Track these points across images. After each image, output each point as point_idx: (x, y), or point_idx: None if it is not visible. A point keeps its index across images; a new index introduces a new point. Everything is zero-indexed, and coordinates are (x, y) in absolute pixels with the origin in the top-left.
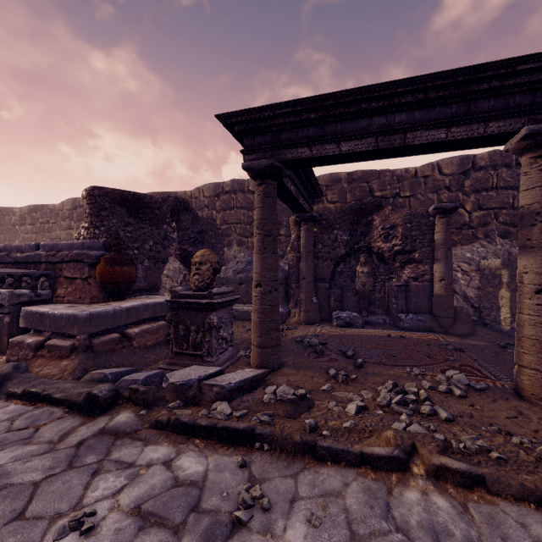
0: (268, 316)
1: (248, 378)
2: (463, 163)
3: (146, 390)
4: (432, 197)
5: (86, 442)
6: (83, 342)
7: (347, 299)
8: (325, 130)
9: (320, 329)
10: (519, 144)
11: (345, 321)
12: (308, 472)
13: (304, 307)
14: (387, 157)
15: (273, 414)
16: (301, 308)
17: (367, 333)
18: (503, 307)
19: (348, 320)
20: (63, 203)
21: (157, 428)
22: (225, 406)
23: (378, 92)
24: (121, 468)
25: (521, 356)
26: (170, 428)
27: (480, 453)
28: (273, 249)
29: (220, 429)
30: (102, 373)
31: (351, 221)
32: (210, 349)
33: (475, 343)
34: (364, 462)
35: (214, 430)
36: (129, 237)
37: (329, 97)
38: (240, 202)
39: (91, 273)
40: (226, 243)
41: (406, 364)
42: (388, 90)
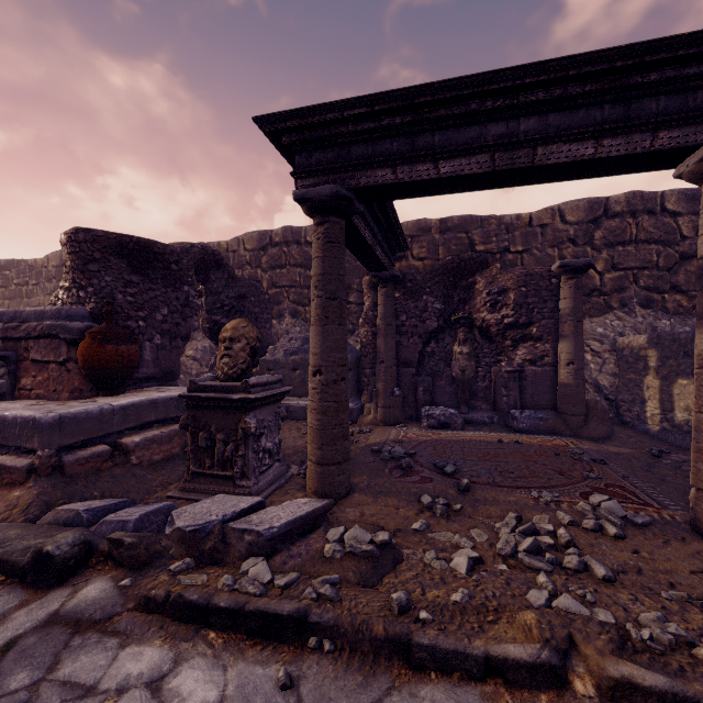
0: (331, 418)
1: (300, 516)
2: (593, 208)
3: (134, 543)
4: (552, 253)
5: (21, 642)
6: (47, 461)
7: (440, 389)
8: (416, 143)
9: (405, 433)
10: (701, 164)
11: (439, 420)
12: (399, 695)
13: (382, 402)
14: (506, 186)
15: (340, 580)
16: (379, 403)
17: (469, 437)
18: (650, 400)
19: (443, 419)
20: (49, 257)
21: (148, 611)
22: (262, 567)
23: (497, 84)
24: (70, 699)
25: (702, 477)
26: (168, 611)
27: (677, 649)
28: (339, 319)
29: (251, 615)
30: (72, 511)
31: (445, 283)
32: (245, 467)
33: (617, 450)
34: (491, 672)
35: (241, 616)
36: (130, 302)
37: (424, 91)
38: (295, 258)
39: (70, 354)
40: (275, 313)
41: (530, 485)
42: (511, 80)
